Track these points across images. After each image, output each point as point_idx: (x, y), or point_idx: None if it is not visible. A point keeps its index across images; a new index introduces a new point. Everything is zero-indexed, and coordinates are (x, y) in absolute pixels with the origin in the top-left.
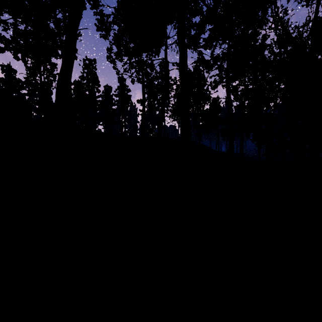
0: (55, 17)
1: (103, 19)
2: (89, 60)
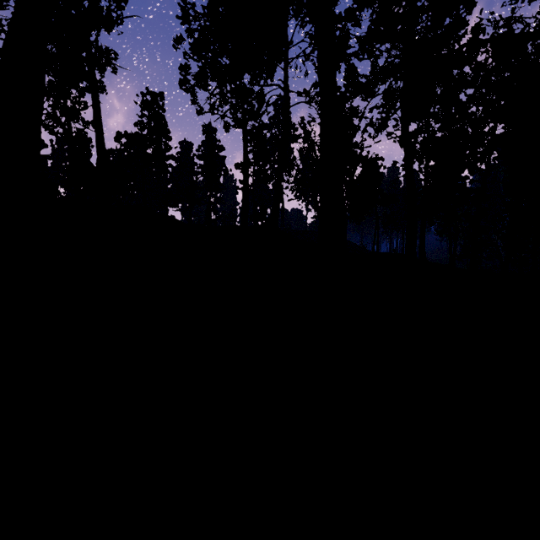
0: None
1: None
2: (152, 94)
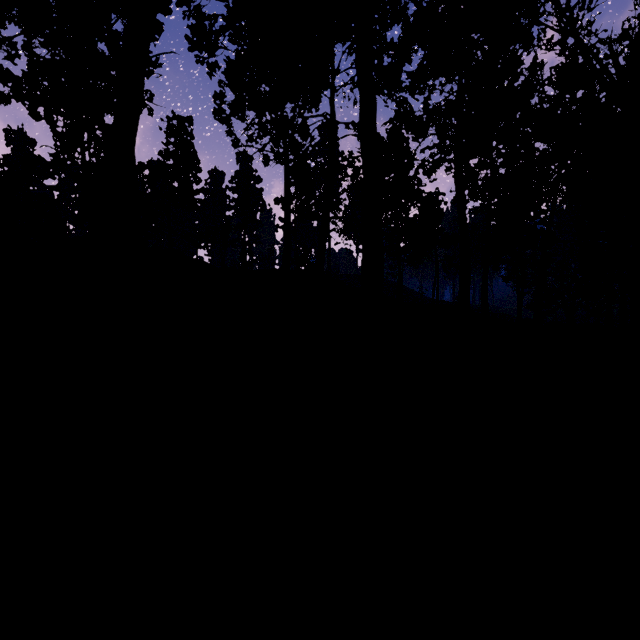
0: (108, 29)
1: (202, 25)
2: (179, 118)
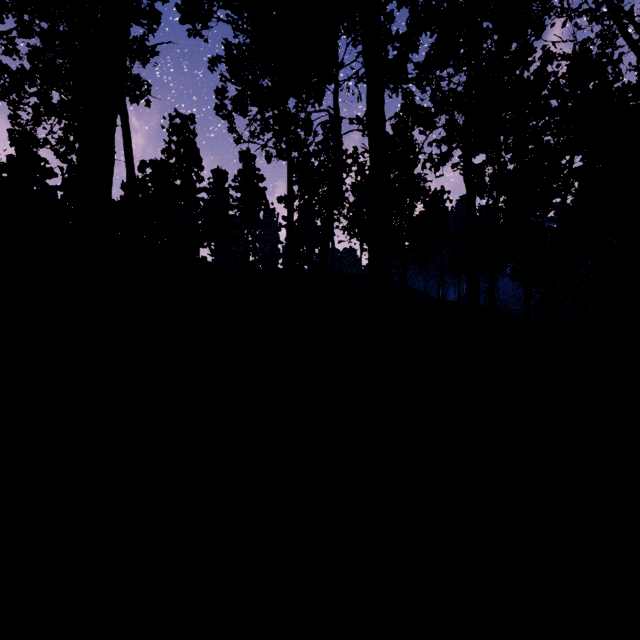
0: None
1: None
2: (181, 116)
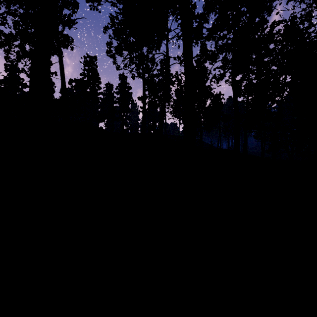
0: None
1: None
2: (90, 57)
